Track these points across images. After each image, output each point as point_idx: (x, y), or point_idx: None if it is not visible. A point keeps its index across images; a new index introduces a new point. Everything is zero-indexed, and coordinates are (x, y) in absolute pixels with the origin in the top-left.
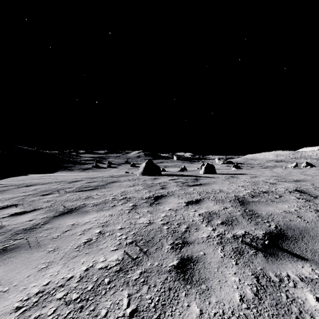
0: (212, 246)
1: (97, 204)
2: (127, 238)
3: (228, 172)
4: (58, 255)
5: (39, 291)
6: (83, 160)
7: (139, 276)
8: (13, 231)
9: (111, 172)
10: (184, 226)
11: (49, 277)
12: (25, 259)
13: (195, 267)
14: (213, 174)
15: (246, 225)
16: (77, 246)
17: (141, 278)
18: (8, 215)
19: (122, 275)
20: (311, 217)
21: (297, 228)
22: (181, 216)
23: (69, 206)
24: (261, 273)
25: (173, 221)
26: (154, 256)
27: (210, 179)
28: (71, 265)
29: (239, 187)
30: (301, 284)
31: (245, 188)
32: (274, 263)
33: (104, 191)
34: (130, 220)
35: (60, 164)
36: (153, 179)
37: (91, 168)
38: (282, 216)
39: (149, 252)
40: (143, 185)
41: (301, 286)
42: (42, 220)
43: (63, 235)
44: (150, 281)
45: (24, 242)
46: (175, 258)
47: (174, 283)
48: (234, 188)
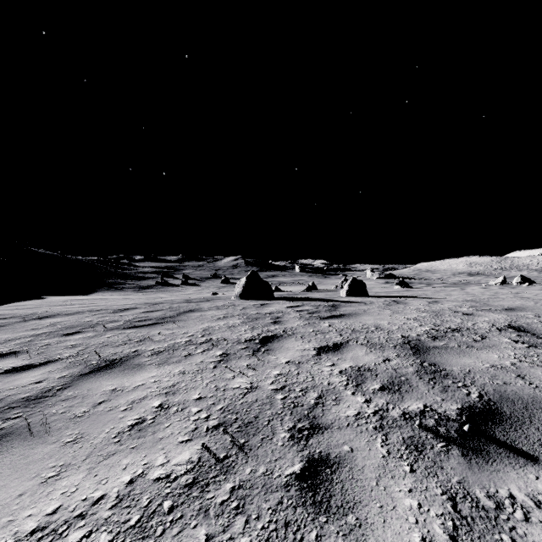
0: (366, 435)
1: (159, 352)
2: (209, 418)
3: (389, 294)
4: (80, 452)
5: (36, 527)
6: (141, 273)
7: (228, 496)
8: (4, 402)
9: (188, 293)
10: (313, 393)
11: (58, 497)
12: (19, 459)
13: (334, 478)
14: (363, 296)
15: (426, 393)
16: (117, 434)
17: (233, 501)
18: (0, 371)
19: (196, 494)
20: (541, 377)
21: (520, 399)
22: (307, 374)
23: (110, 355)
24: (460, 491)
25: (294, 384)
26: (258, 455)
27: (357, 305)
28: (102, 473)
29: (410, 320)
30: (538, 515)
31: (420, 322)
32: (484, 470)
33: (174, 328)
34: (217, 381)
35: (100, 279)
36: (260, 306)
37: (155, 286)
38: (490, 375)
39: (249, 446)
40: (241, 317)
41: (539, 519)
42: (58, 382)
43: (93, 410)
44: (250, 507)
45: (22, 425)
46: (297, 458)
47: (294, 512)
48: (401, 322)
